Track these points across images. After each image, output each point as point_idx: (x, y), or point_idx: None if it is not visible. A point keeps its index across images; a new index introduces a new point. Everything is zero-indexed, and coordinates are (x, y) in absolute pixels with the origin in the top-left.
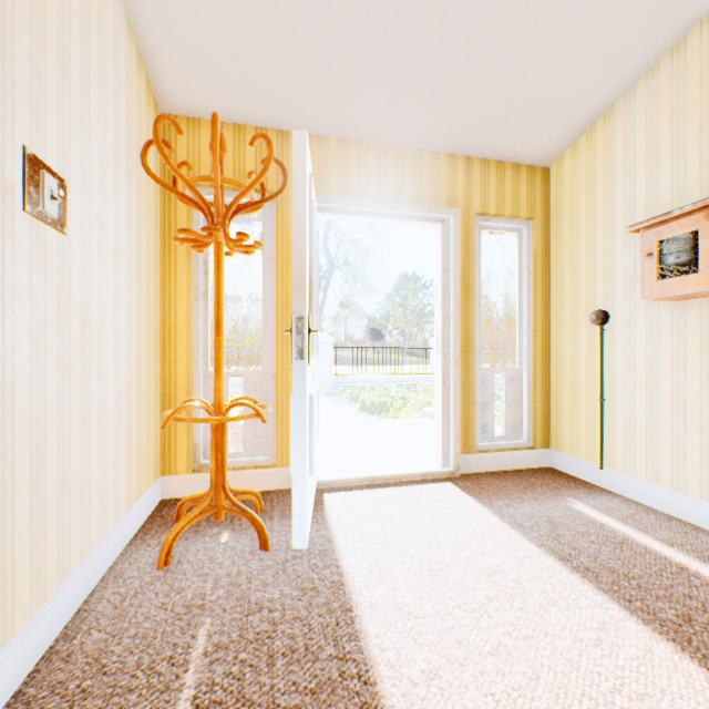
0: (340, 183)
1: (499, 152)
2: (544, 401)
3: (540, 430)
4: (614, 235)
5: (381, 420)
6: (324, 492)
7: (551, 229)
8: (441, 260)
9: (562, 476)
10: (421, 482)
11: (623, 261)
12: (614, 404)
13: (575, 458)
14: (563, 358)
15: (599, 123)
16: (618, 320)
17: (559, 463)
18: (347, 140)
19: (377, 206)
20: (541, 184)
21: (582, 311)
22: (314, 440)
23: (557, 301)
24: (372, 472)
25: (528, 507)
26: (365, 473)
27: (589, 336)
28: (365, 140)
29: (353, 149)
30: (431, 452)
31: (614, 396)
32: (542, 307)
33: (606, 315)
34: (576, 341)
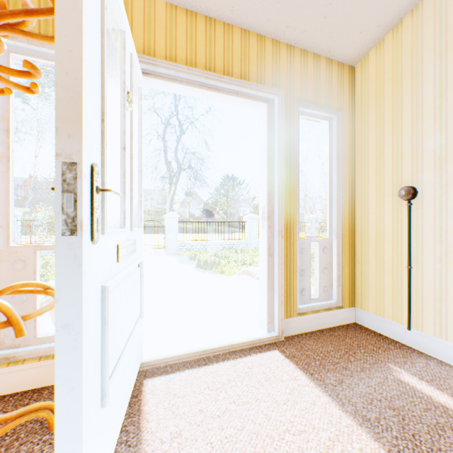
0: (168, 49)
1: (317, 43)
2: (350, 266)
3: (347, 291)
4: (423, 117)
5: (211, 278)
6: (147, 377)
7: (356, 119)
8: (267, 138)
9: (371, 334)
10: (249, 352)
11: (433, 141)
12: (423, 272)
13: (381, 317)
14: (368, 229)
15: (407, 18)
16: (428, 195)
17: (365, 320)
18: (175, 5)
19: (206, 76)
20: (348, 80)
21: (388, 188)
22: (108, 353)
23: (362, 181)
24: (201, 344)
25: (362, 384)
26: (193, 346)
27: (396, 210)
28: (193, 9)
29: (182, 16)
30: (254, 311)
31: (423, 264)
32: (349, 185)
33: (415, 190)
34: (382, 215)
